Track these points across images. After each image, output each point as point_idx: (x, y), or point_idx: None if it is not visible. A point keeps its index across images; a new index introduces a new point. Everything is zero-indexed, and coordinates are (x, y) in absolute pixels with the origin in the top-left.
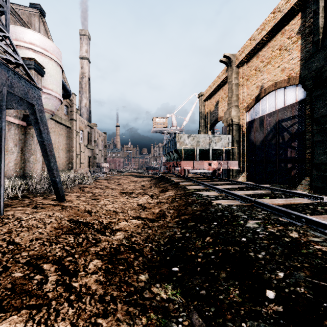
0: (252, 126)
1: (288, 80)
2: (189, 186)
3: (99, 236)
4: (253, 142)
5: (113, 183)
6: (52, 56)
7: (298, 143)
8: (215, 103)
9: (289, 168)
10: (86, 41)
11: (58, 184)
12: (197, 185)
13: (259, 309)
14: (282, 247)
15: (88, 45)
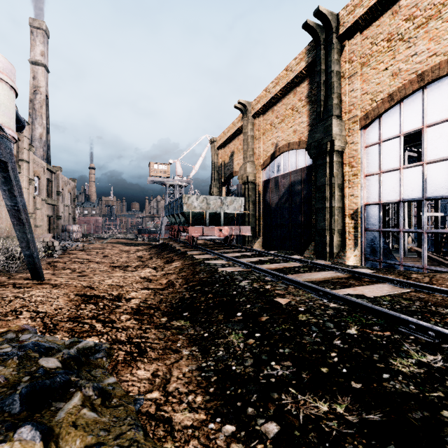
0: (268, 186)
1: (299, 143)
2: (198, 256)
3: (116, 303)
4: (269, 204)
5: (95, 254)
6: (3, 76)
7: (307, 208)
8: (230, 154)
9: (300, 233)
10: (41, 38)
11: (36, 259)
12: (206, 254)
13: (231, 320)
14: (256, 294)
15: (45, 45)
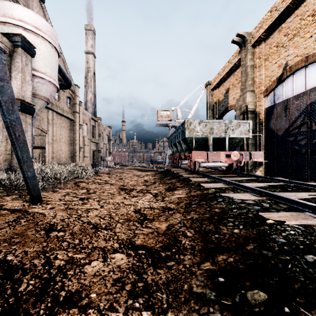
0: (272, 112)
1: None
2: (206, 184)
3: None
4: (274, 131)
5: (114, 177)
6: (46, 36)
7: None
8: (225, 91)
9: None
10: (91, 36)
11: (29, 180)
12: (215, 182)
13: None
14: None
15: (93, 40)
